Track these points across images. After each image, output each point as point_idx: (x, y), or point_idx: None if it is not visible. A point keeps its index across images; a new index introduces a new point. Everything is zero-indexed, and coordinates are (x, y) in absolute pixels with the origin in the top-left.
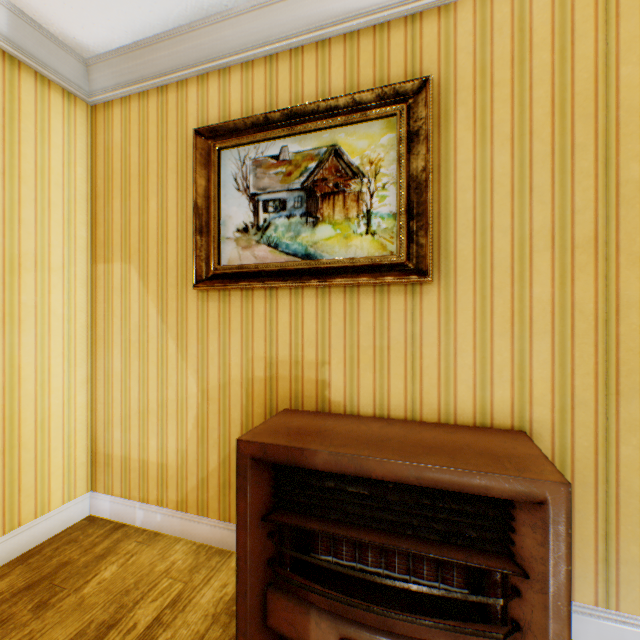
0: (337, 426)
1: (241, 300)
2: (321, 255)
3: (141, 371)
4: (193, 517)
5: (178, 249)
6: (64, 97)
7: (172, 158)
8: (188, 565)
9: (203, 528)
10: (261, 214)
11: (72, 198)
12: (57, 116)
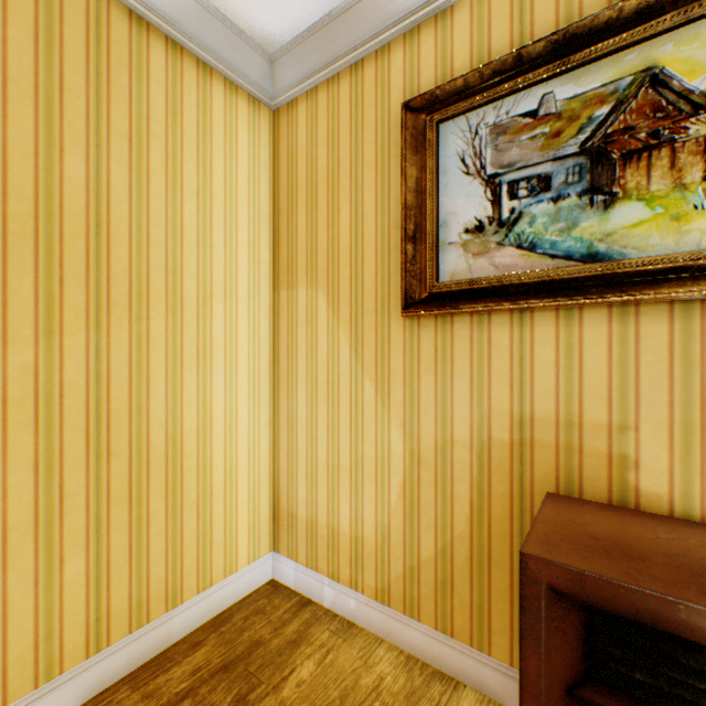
0: (689, 547)
1: (469, 329)
2: (620, 253)
3: (329, 418)
4: (397, 615)
5: (376, 265)
6: (249, 104)
7: (369, 150)
8: (401, 687)
9: (412, 634)
10: (504, 202)
11: (256, 218)
12: (243, 126)
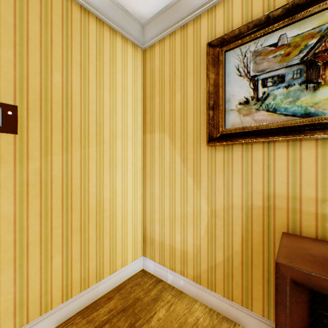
0: None
1: (241, 151)
2: (322, 112)
3: (170, 194)
4: (204, 289)
5: (194, 121)
6: (132, 47)
7: (190, 66)
8: (207, 324)
9: (211, 298)
10: (259, 89)
11: (135, 100)
12: (129, 57)
